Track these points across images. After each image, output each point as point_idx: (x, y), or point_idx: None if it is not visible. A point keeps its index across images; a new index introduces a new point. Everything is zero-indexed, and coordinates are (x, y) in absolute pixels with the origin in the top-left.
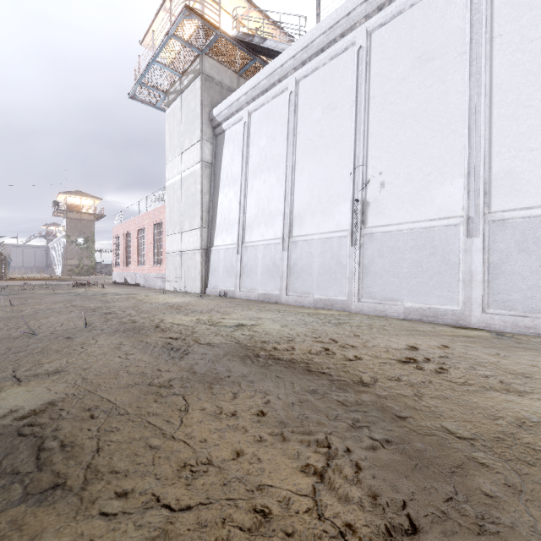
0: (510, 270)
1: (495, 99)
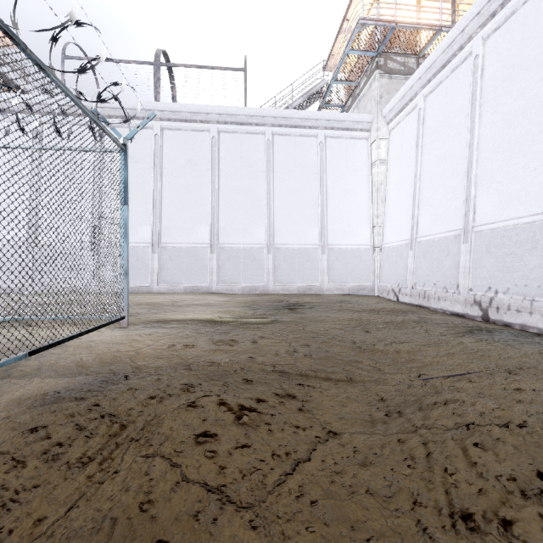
0: (167, 268)
1: (163, 195)
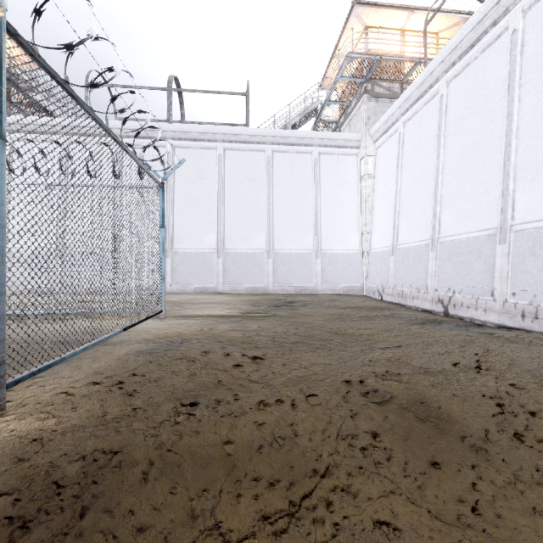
0: (179, 271)
1: (175, 206)
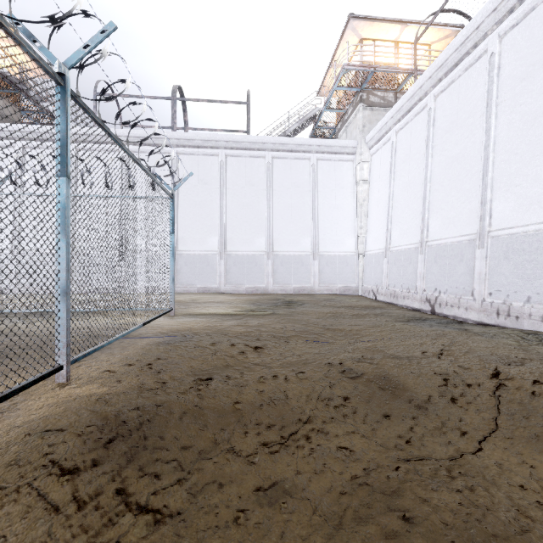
0: (183, 272)
1: (179, 210)
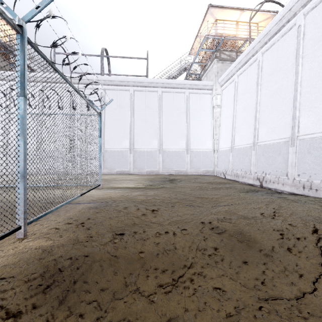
0: (108, 161)
1: (105, 123)
